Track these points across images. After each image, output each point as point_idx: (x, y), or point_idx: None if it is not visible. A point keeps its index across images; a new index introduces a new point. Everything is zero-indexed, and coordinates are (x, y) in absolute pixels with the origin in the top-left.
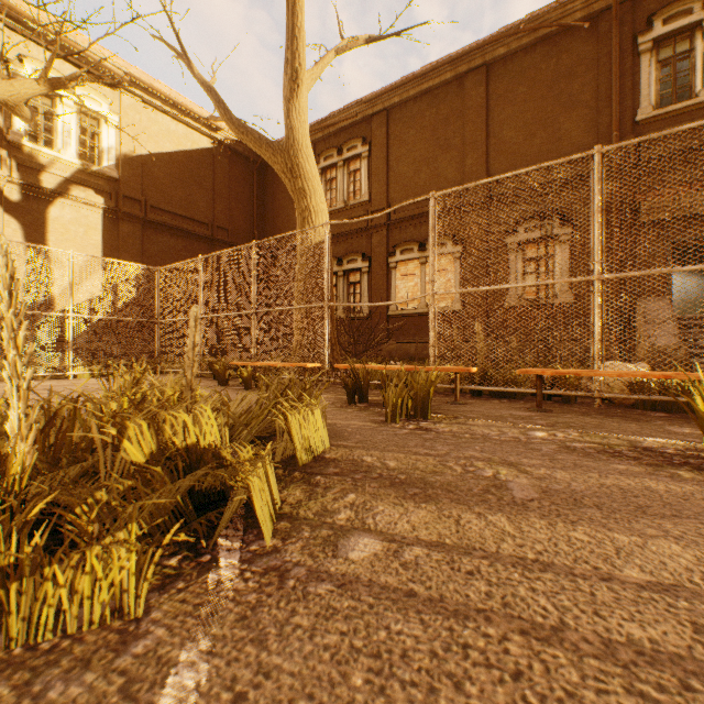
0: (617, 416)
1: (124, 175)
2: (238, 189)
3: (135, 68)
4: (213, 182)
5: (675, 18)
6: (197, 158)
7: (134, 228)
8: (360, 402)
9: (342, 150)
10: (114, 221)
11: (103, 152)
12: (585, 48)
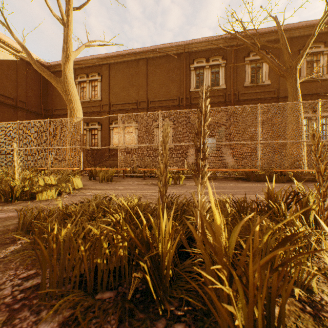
0: None
1: None
2: (32, 83)
3: None
4: (17, 77)
5: (199, 62)
6: (7, 64)
7: None
8: (93, 179)
9: (89, 75)
10: None
11: None
12: (177, 63)
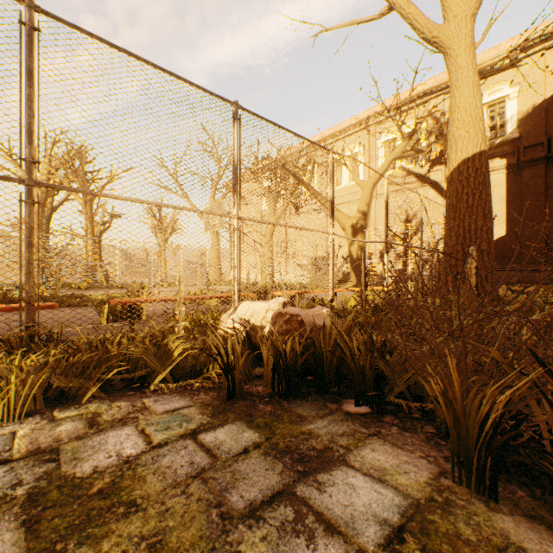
0: None
1: (524, 130)
2: None
3: (547, 22)
4: None
5: None
6: None
7: (535, 170)
8: None
9: None
10: (516, 173)
11: (506, 123)
12: None
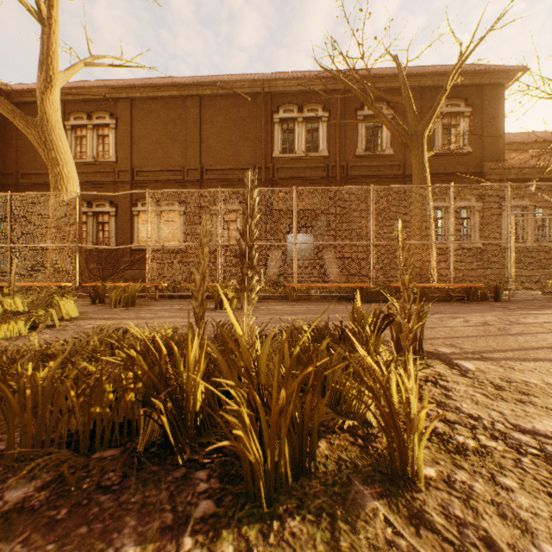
0: None
1: None
2: None
3: None
4: None
5: (288, 111)
6: None
7: None
8: (100, 303)
9: (92, 116)
10: None
11: None
12: (252, 109)
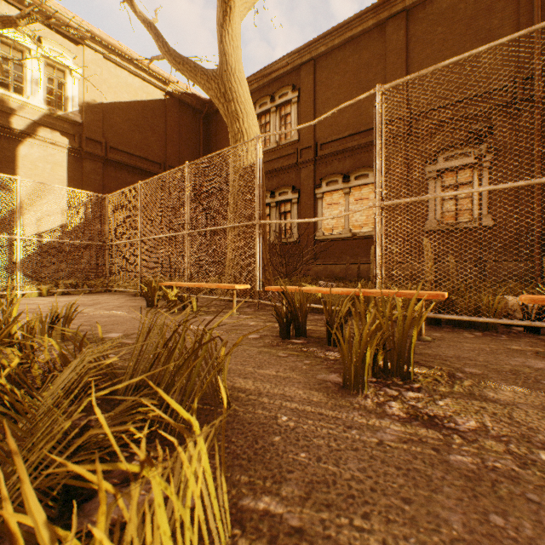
0: None
1: (87, 120)
2: (186, 135)
3: (98, 30)
4: (166, 128)
5: None
6: (151, 108)
7: (96, 165)
8: (295, 335)
9: (275, 97)
10: (78, 159)
11: (68, 99)
12: None
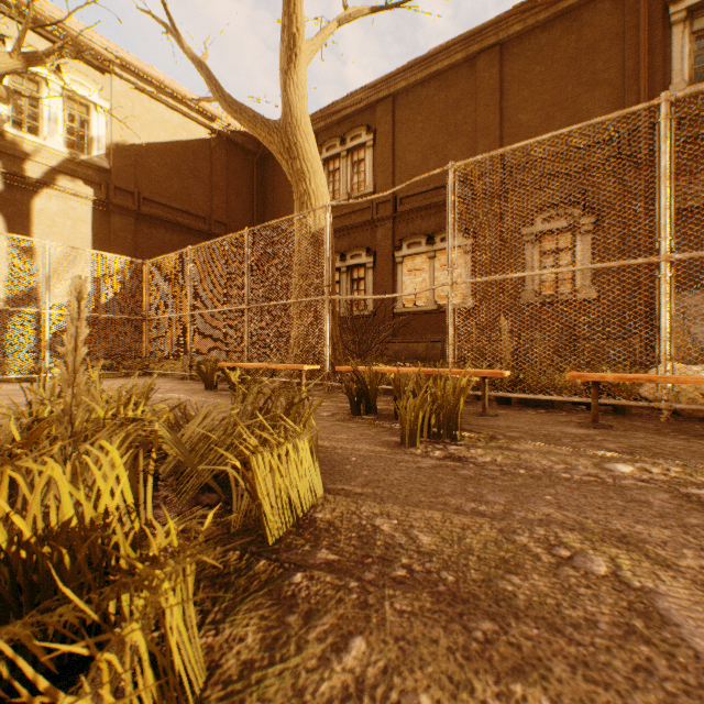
0: (703, 435)
1: (116, 165)
2: (237, 182)
3: (128, 54)
4: (211, 174)
5: None
6: (193, 149)
7: (126, 221)
8: (366, 412)
9: (345, 139)
10: (105, 214)
11: (93, 140)
12: (610, 22)
